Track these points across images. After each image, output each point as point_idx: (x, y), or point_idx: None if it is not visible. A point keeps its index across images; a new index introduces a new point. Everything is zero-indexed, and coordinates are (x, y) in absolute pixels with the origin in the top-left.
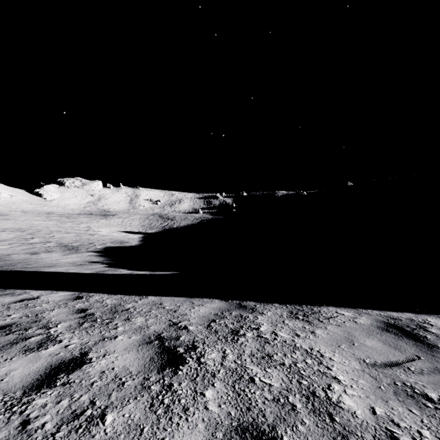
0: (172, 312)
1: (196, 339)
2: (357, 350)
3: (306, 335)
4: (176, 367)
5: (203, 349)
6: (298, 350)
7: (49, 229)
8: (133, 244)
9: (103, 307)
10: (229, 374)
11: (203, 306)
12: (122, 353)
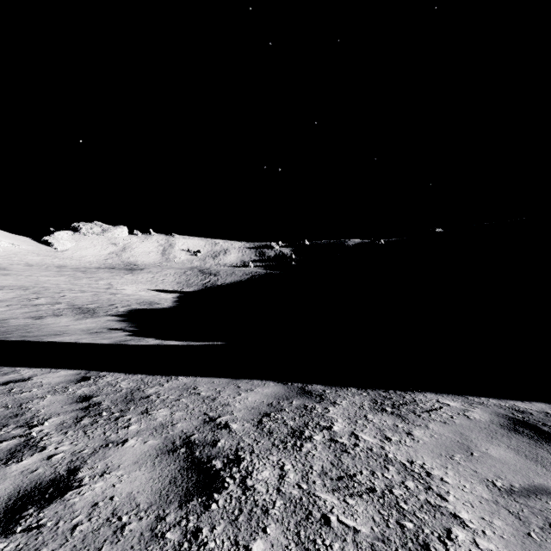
0: (209, 401)
1: (240, 446)
2: (479, 465)
3: (400, 439)
4: (208, 495)
5: (250, 463)
6: (391, 464)
7: (59, 286)
8: (166, 306)
9: (115, 393)
10: (289, 509)
11: (252, 391)
12: (129, 469)
